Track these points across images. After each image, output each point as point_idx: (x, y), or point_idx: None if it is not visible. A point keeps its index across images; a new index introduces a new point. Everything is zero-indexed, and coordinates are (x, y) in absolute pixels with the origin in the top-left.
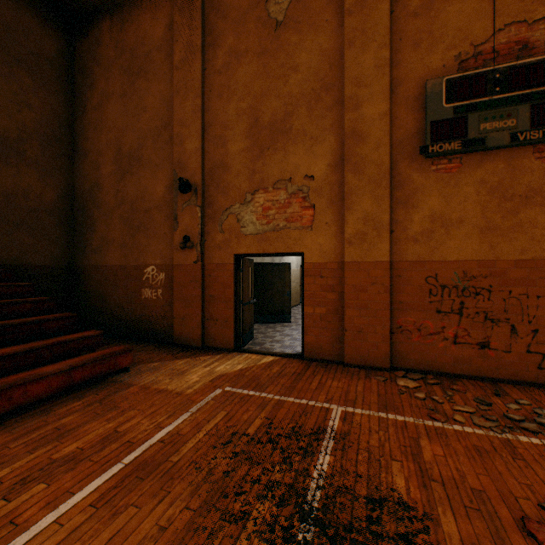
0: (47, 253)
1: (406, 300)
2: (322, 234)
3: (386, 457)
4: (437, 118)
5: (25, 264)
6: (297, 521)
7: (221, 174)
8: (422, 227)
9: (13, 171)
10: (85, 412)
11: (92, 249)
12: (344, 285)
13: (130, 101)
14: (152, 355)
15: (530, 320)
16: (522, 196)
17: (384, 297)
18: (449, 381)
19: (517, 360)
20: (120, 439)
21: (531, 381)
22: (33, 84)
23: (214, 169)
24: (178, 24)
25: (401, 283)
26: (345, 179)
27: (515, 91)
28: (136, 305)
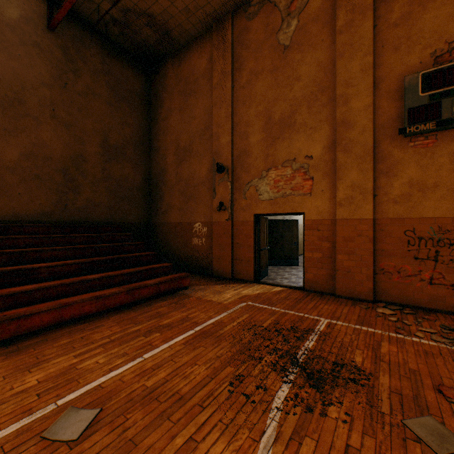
0: (136, 215)
1: (387, 248)
2: (318, 199)
3: (352, 347)
4: (413, 105)
5: (125, 222)
6: (289, 364)
7: (245, 158)
8: (401, 192)
9: (120, 166)
10: (169, 307)
11: (161, 212)
12: (336, 237)
13: (185, 113)
14: (200, 281)
15: None
16: None
17: (368, 246)
18: (423, 313)
19: None
20: (190, 320)
21: None
22: (130, 111)
23: (239, 155)
24: (215, 58)
25: (383, 235)
26: (336, 157)
27: None
28: (188, 249)
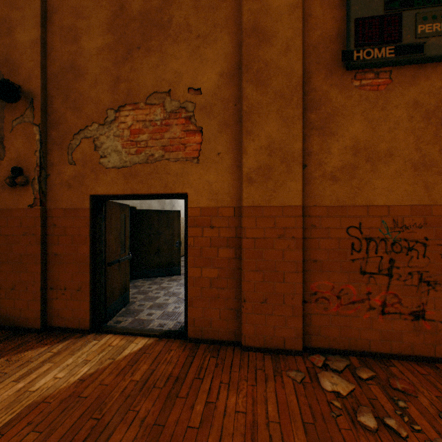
0: None
1: (322, 257)
2: (212, 168)
3: None
4: (364, 15)
5: None
6: None
7: (72, 80)
8: (343, 161)
9: None
10: None
11: None
12: (242, 239)
13: None
14: None
15: None
16: None
17: (295, 255)
18: (381, 367)
19: None
20: None
21: None
22: None
23: (61, 73)
24: None
25: (316, 235)
26: (243, 92)
27: None
28: None
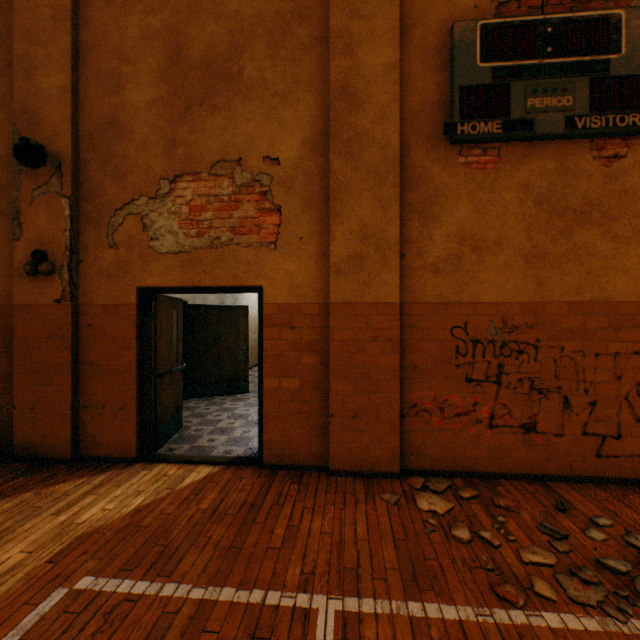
0: None
1: (423, 363)
2: (293, 256)
3: None
4: (469, 83)
5: None
6: None
7: (113, 141)
8: (447, 251)
9: None
10: None
11: None
12: (329, 341)
13: None
14: None
15: (587, 388)
16: (577, 210)
17: (392, 360)
18: (487, 487)
19: (571, 447)
20: None
21: (589, 475)
22: None
23: (98, 130)
24: None
25: (416, 336)
26: (331, 165)
27: (572, 56)
28: None
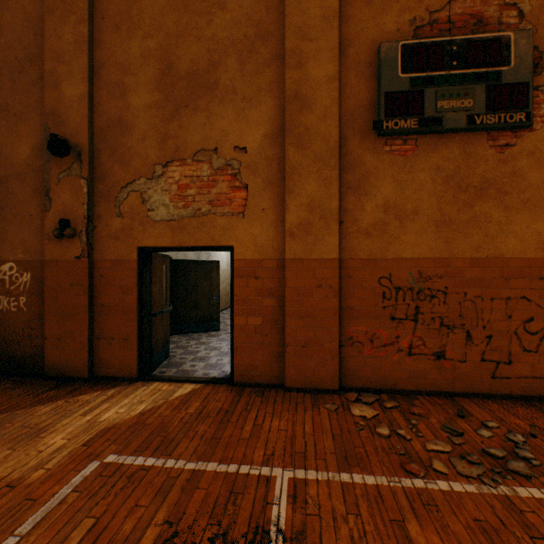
0: None
1: (357, 305)
2: (257, 223)
3: None
4: (392, 89)
5: None
6: None
7: (119, 135)
8: (375, 218)
9: None
10: None
11: None
12: (285, 288)
13: None
14: None
15: (485, 325)
16: (477, 187)
17: (333, 303)
18: (406, 400)
19: (472, 370)
20: None
21: (486, 392)
22: None
23: (108, 127)
24: None
25: (352, 285)
26: (286, 153)
27: (472, 68)
28: None
